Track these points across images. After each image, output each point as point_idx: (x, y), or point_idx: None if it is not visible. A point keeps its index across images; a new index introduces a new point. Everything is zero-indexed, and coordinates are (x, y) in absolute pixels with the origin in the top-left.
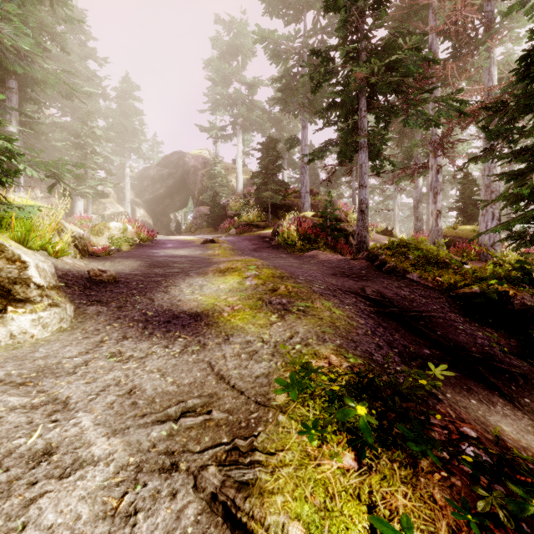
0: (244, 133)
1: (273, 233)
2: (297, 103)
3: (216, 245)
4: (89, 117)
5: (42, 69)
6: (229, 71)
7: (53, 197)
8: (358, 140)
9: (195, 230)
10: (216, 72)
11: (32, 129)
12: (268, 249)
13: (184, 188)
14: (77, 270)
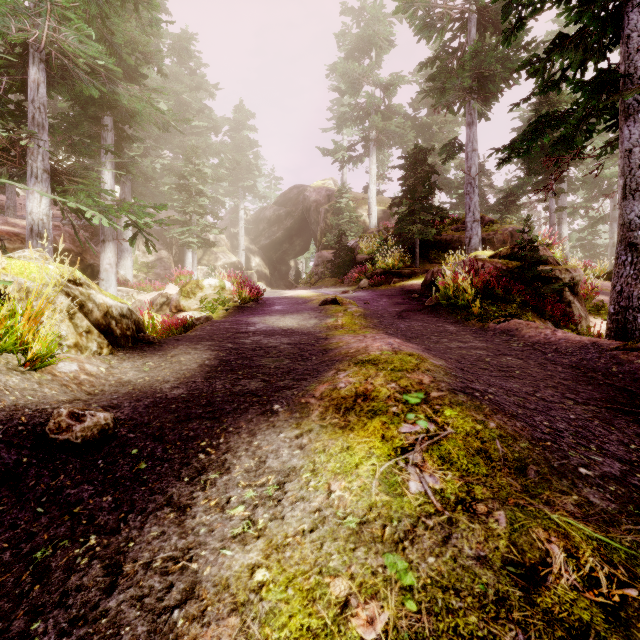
0: (379, 150)
1: (424, 284)
2: (462, 87)
3: (339, 309)
4: (194, 152)
5: (127, 92)
6: (358, 72)
7: (164, 249)
8: (629, 97)
9: (316, 281)
10: (342, 76)
11: (129, 172)
12: (420, 315)
13: (305, 230)
14: (35, 410)
